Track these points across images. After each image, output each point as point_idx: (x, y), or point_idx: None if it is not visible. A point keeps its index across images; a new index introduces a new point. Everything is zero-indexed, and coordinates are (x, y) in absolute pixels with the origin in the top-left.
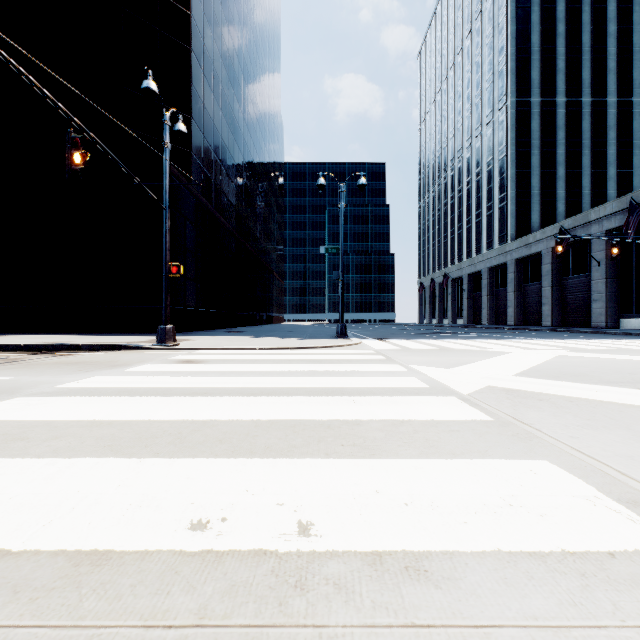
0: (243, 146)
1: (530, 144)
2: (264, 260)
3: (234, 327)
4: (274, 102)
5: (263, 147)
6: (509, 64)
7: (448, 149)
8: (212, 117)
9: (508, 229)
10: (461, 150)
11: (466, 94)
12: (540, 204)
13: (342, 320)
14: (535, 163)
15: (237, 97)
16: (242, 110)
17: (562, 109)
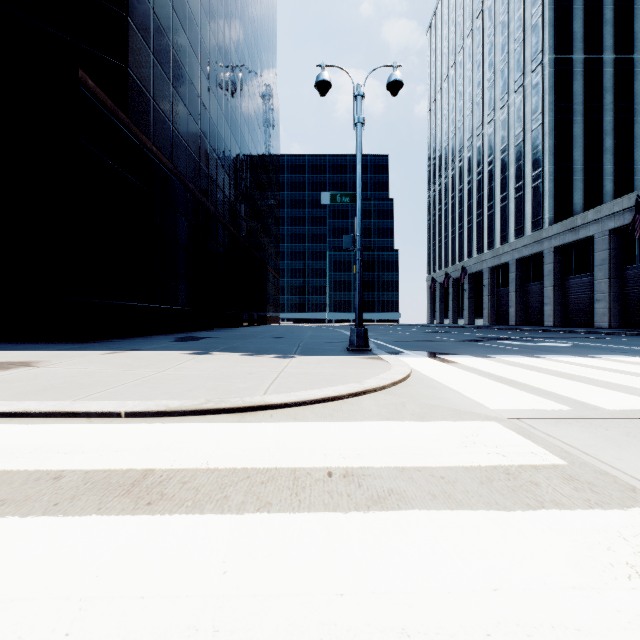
0: (224, 103)
1: (572, 109)
2: (255, 250)
3: (210, 329)
4: (268, 73)
5: (253, 117)
6: (546, 14)
7: (464, 128)
8: (171, 38)
9: (545, 211)
10: (481, 126)
11: (487, 61)
12: (584, 181)
13: (360, 321)
14: (578, 132)
15: (215, 36)
16: (223, 57)
17: (610, 68)
